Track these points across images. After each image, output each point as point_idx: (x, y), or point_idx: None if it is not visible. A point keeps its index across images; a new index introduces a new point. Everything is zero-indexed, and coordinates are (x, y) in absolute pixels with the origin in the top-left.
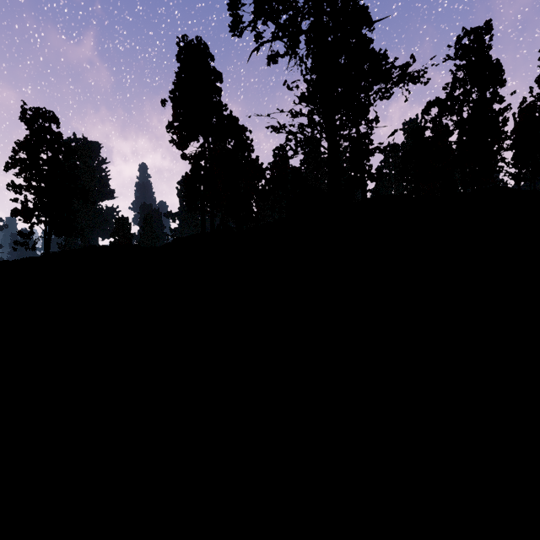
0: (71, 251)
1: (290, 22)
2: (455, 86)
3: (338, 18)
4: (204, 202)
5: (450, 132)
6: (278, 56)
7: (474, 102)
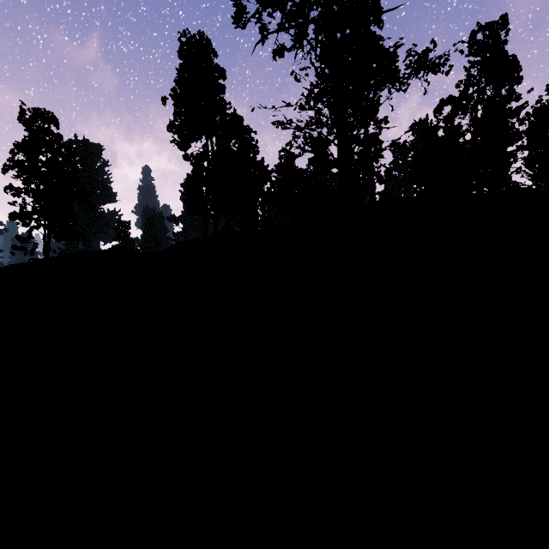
0: (61, 256)
1: (298, 8)
2: (468, 84)
3: (350, 5)
4: (207, 205)
5: (468, 130)
6: (285, 49)
7: (489, 100)
